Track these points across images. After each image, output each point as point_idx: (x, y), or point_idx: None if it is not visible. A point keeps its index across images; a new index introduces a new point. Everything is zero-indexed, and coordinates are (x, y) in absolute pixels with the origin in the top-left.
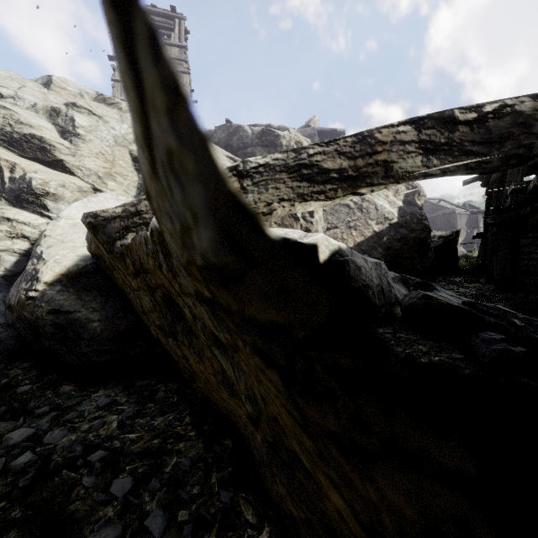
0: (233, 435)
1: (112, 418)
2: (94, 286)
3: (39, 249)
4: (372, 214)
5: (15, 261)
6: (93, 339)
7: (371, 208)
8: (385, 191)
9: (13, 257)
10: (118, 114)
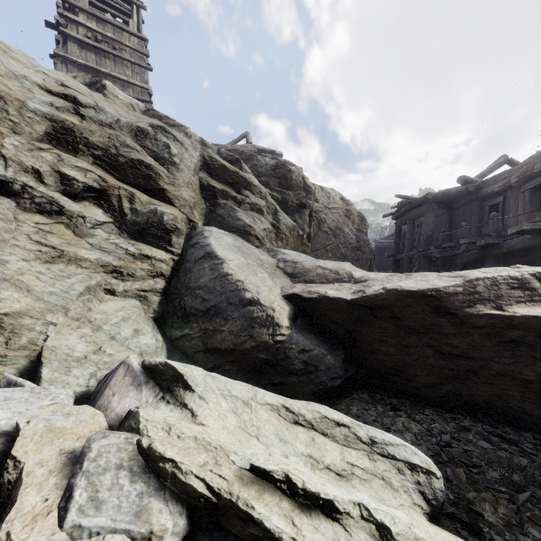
0: (475, 411)
1: (400, 420)
2: (302, 325)
3: (253, 295)
4: (342, 240)
5: (159, 302)
6: (328, 369)
7: (342, 235)
8: (347, 220)
9: (157, 297)
10: (189, 140)
